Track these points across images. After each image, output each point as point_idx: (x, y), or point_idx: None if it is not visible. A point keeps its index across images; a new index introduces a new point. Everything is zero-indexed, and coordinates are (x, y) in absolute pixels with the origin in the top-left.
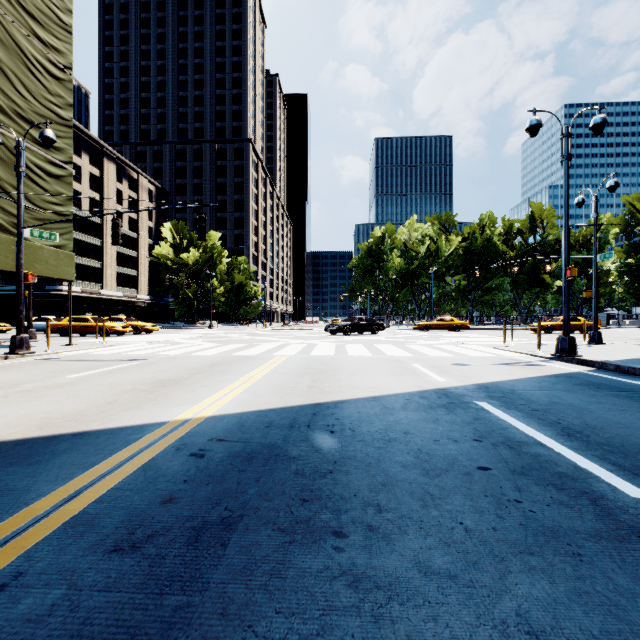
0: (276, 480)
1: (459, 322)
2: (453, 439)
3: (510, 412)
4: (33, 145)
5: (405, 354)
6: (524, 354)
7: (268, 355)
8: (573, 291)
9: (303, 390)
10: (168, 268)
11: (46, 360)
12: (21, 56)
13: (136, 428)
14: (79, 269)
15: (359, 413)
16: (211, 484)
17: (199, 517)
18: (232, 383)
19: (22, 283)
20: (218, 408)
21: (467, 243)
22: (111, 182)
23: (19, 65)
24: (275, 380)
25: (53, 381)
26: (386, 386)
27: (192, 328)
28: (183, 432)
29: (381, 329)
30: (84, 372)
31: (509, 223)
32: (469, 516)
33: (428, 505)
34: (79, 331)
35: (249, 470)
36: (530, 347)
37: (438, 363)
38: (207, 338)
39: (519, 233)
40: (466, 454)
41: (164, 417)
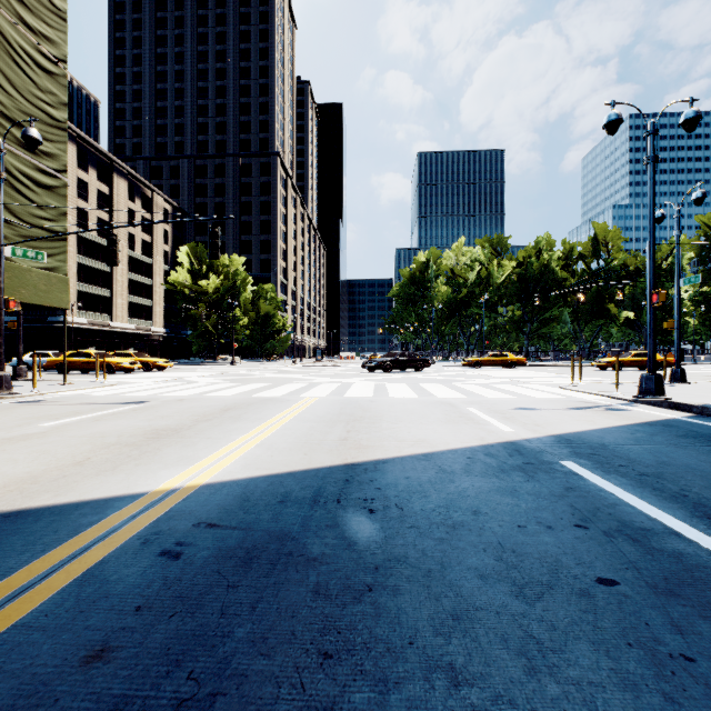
0: (283, 607)
1: (515, 358)
2: (545, 524)
3: (611, 478)
4: (19, 149)
5: (457, 395)
6: (599, 395)
7: (294, 397)
8: (642, 323)
9: (333, 444)
10: (185, 297)
11: (27, 403)
12: (4, 44)
13: (98, 504)
14: (86, 298)
15: (407, 479)
16: (177, 616)
17: (137, 699)
18: (244, 434)
19: (2, 311)
20: (219, 471)
21: (522, 269)
22: (122, 201)
23: (1, 54)
24: (299, 430)
25: (21, 431)
26: (439, 438)
27: (212, 364)
28: (161, 511)
29: (426, 366)
30: (65, 419)
31: (569, 246)
32: (616, 698)
33: (537, 668)
34: (80, 368)
35: (243, 585)
36: (603, 387)
37: (499, 407)
38: (226, 376)
39: (581, 257)
40: (572, 553)
41: (143, 485)
